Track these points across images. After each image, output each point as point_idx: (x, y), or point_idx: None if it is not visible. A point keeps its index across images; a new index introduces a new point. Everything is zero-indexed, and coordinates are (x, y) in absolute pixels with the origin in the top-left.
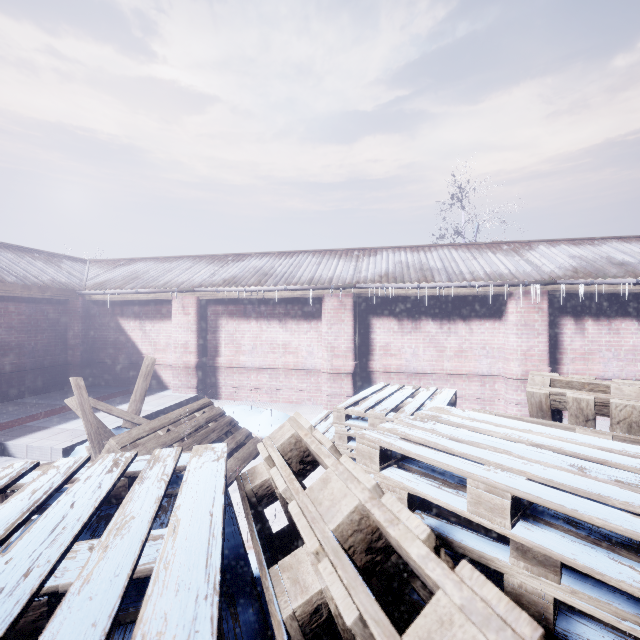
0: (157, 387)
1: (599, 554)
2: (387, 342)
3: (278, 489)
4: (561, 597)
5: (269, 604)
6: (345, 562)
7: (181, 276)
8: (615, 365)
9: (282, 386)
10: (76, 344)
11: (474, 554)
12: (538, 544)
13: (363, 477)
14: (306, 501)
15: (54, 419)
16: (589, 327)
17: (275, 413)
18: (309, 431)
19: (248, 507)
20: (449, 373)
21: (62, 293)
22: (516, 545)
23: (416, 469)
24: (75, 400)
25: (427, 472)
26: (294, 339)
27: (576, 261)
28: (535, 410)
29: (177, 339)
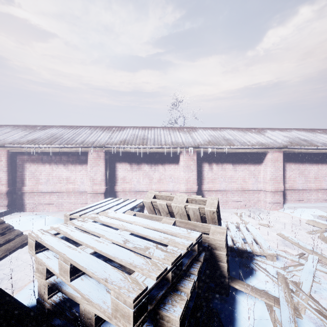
0: None
1: (104, 289)
2: (124, 176)
3: None
4: (96, 313)
5: None
6: None
7: None
8: (224, 184)
9: (65, 202)
10: None
11: (69, 295)
12: (77, 288)
13: None
14: None
15: None
16: (214, 167)
17: (51, 218)
18: None
19: None
20: (155, 190)
21: None
22: None
23: None
24: None
25: None
26: (73, 175)
27: (211, 137)
28: (149, 210)
29: None
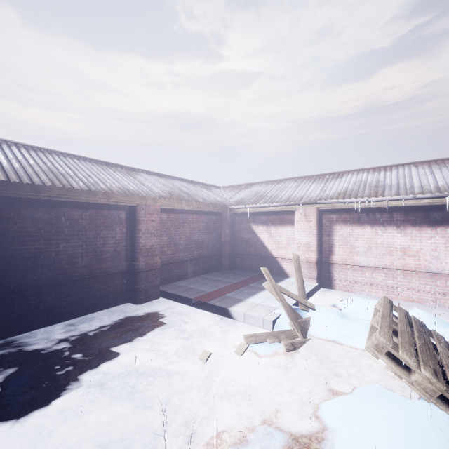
0: (279, 274)
1: None
2: None
3: None
4: None
5: None
6: None
7: (296, 193)
8: None
9: (400, 285)
10: (226, 241)
11: None
12: None
13: None
14: None
15: (239, 293)
16: None
17: (426, 314)
18: None
19: None
20: None
21: (221, 208)
22: None
23: None
24: (268, 284)
25: None
26: (414, 243)
27: None
28: None
29: (300, 240)
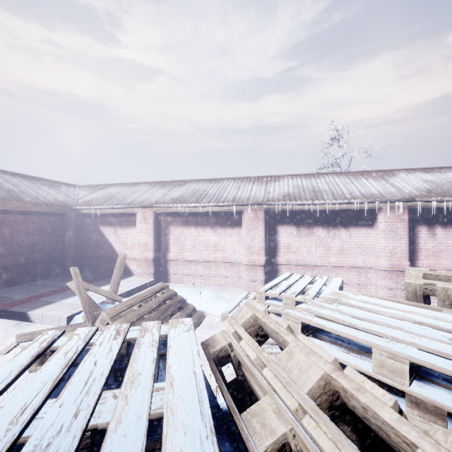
0: (126, 274)
1: None
2: (289, 243)
3: (232, 352)
4: None
5: (246, 442)
6: (326, 420)
7: (142, 196)
8: None
9: (213, 274)
10: (71, 244)
11: None
12: (432, 399)
13: (322, 352)
14: (277, 368)
15: (58, 296)
16: (439, 233)
17: (210, 293)
18: (264, 313)
19: (214, 366)
20: (334, 265)
21: (61, 208)
22: (411, 398)
23: (327, 338)
24: (74, 283)
25: (336, 341)
26: (222, 241)
27: (428, 184)
28: (411, 295)
29: (140, 240)
